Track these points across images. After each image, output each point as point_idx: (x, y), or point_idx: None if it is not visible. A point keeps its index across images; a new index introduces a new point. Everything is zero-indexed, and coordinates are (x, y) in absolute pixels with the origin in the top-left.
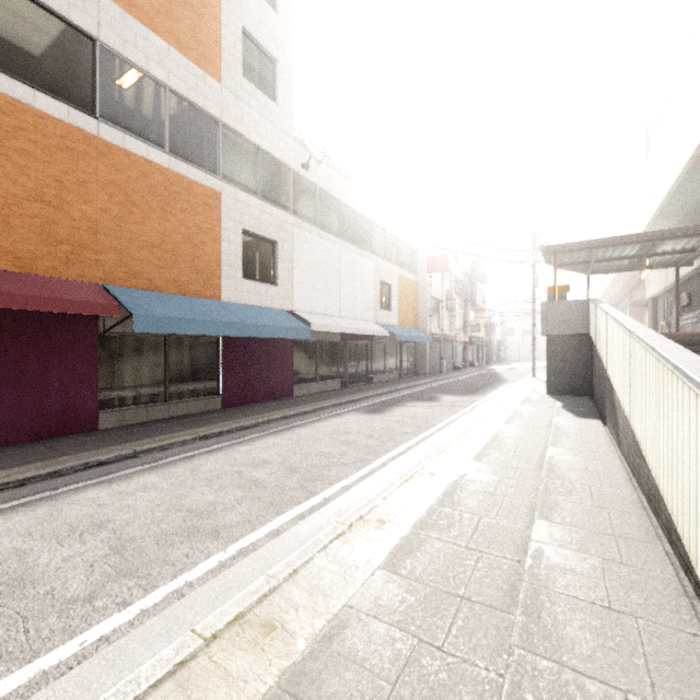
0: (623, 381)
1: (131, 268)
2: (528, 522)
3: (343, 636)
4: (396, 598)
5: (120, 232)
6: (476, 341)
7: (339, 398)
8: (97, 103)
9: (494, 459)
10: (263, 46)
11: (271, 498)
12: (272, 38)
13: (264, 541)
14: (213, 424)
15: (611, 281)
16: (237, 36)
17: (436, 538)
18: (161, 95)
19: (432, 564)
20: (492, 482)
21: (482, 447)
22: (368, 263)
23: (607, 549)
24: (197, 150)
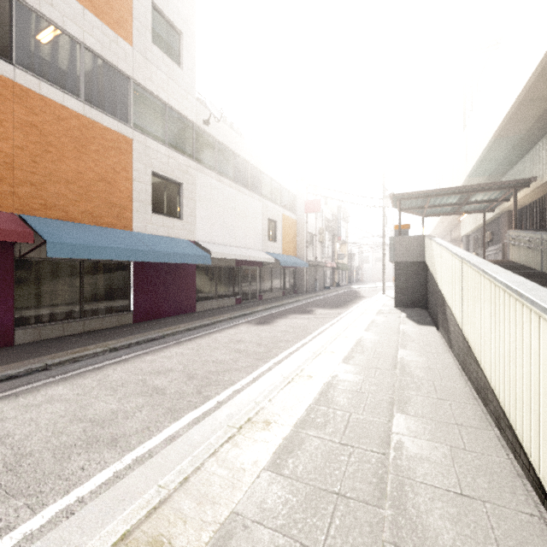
0: (456, 297)
1: (47, 200)
2: (389, 416)
3: None
4: (279, 500)
5: (36, 168)
6: (341, 267)
7: (234, 312)
8: (13, 51)
9: (359, 361)
10: (170, 19)
11: (170, 404)
12: (178, 14)
13: (160, 448)
14: (124, 337)
15: (438, 223)
16: (147, 8)
17: (315, 436)
18: (76, 50)
19: (311, 462)
20: (358, 381)
21: (349, 351)
22: (258, 203)
23: (453, 437)
24: (110, 101)
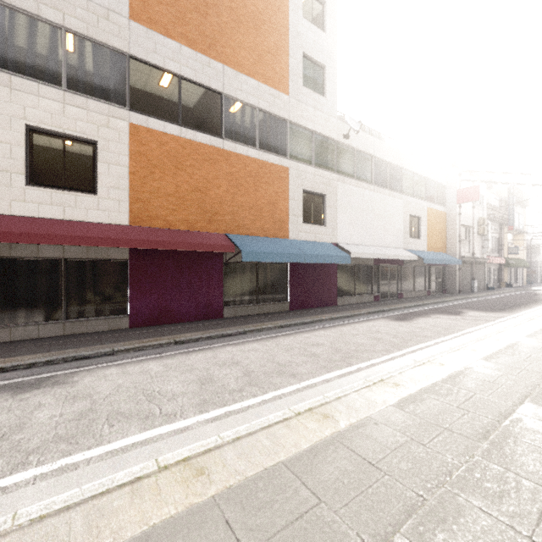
0: None
1: (239, 223)
2: (517, 402)
3: (366, 428)
4: (400, 420)
5: (234, 202)
6: (514, 263)
7: (372, 308)
8: (223, 129)
9: (503, 361)
10: (315, 60)
11: (324, 363)
12: (322, 52)
13: (320, 383)
14: (285, 320)
15: None
16: (299, 60)
17: (435, 399)
18: (254, 114)
19: (428, 410)
20: (494, 375)
21: (494, 352)
22: (398, 201)
23: None
24: (274, 143)
